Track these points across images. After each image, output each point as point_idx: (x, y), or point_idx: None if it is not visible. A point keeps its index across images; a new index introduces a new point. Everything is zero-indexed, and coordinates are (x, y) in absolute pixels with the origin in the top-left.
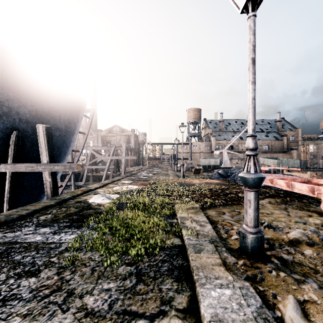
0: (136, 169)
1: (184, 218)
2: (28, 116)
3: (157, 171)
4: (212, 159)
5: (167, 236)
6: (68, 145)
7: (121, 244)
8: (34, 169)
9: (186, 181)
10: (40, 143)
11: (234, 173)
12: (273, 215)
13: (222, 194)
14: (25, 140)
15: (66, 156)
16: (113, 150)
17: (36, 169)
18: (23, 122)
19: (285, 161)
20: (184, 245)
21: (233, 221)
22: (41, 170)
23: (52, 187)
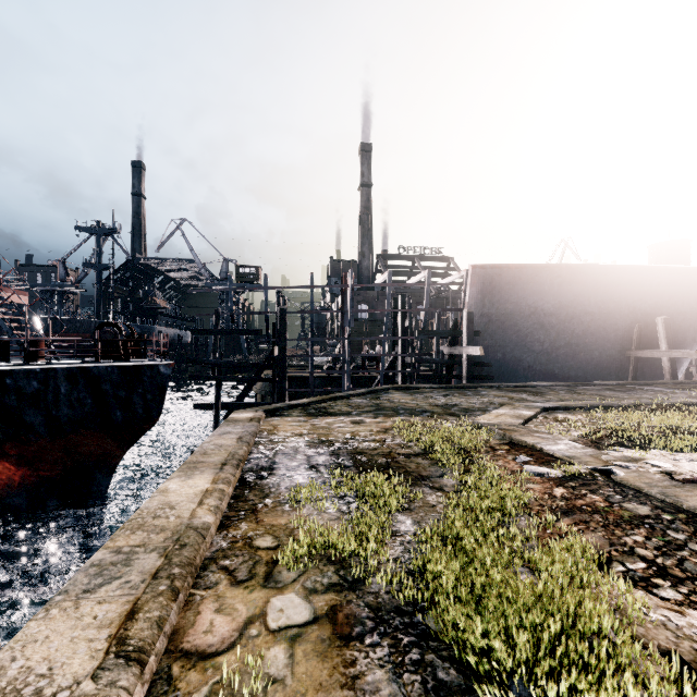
0: None
1: None
2: (647, 309)
3: None
4: None
5: None
6: (696, 329)
7: None
8: (653, 355)
9: None
10: (659, 333)
11: None
12: None
13: None
14: (645, 329)
15: (695, 342)
16: None
17: (655, 355)
18: (644, 316)
19: None
20: None
21: None
22: (659, 356)
23: (670, 372)
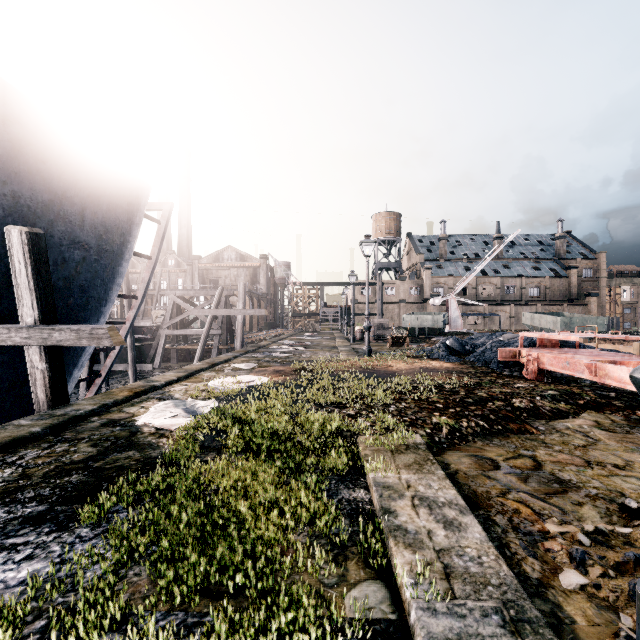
0: (268, 337)
1: (391, 488)
2: None
3: (312, 341)
4: (427, 315)
5: (344, 594)
6: (107, 283)
7: (177, 620)
8: (1, 340)
9: (377, 364)
10: (16, 274)
11: (479, 345)
12: (636, 473)
13: (471, 400)
14: None
15: (105, 308)
16: (219, 295)
17: (7, 339)
18: None
19: (579, 320)
20: (407, 627)
21: (534, 498)
22: (19, 343)
23: (48, 385)
